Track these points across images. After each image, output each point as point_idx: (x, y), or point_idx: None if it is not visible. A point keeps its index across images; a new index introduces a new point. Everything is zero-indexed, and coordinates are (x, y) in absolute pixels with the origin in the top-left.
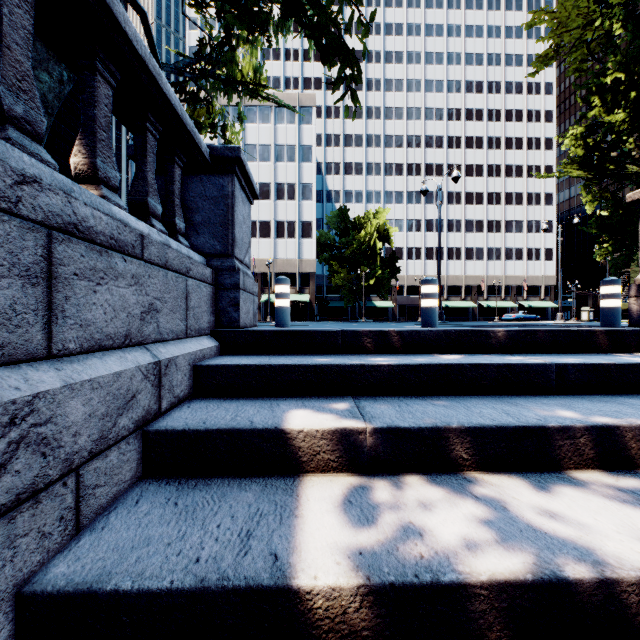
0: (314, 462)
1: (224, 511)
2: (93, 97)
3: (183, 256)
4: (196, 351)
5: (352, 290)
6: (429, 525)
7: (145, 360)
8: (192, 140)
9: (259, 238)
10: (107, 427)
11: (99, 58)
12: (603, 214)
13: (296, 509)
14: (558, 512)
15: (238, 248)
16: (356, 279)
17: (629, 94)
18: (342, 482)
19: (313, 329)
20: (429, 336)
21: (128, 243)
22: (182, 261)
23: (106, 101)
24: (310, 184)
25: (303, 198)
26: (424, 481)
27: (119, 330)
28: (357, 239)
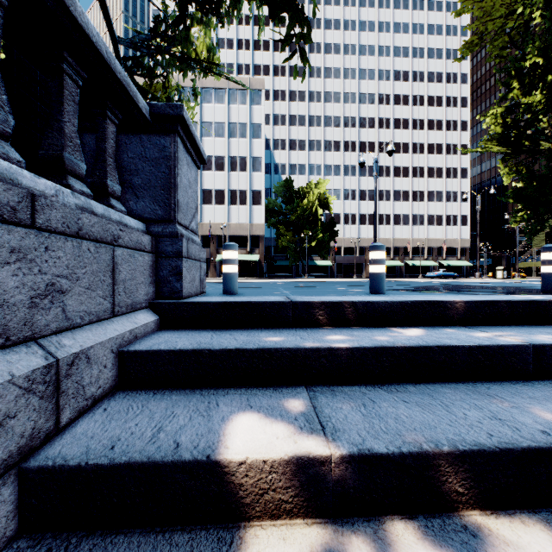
0: (260, 504)
1: None
2: None
3: (108, 222)
4: (123, 333)
5: (296, 251)
6: None
7: (28, 365)
8: (125, 91)
9: (214, 205)
10: None
11: None
12: (518, 185)
13: None
14: None
15: (182, 213)
16: (300, 241)
17: (546, 77)
18: (299, 542)
19: (261, 300)
20: (384, 308)
21: (2, 204)
22: (106, 228)
23: None
24: (260, 158)
25: (253, 170)
26: (412, 536)
27: None
28: (301, 206)
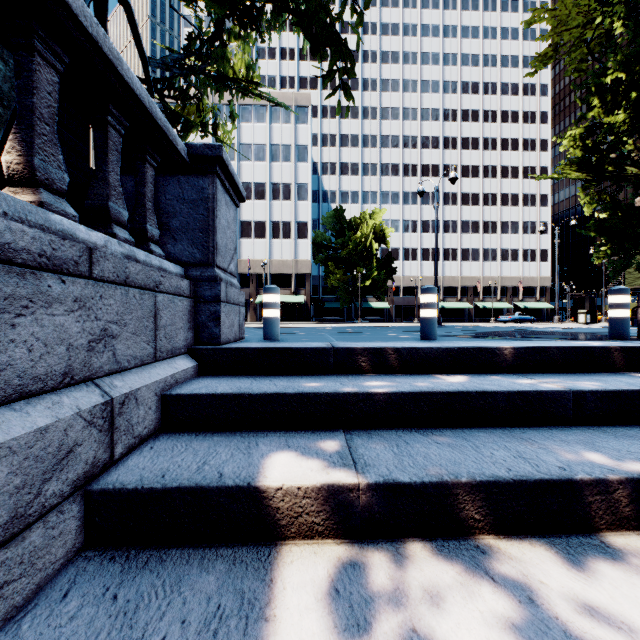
0: (295, 526)
1: (174, 610)
2: (31, 82)
3: (150, 269)
4: (166, 377)
5: (348, 291)
6: (438, 635)
7: (90, 402)
8: (165, 137)
9: (254, 238)
10: (25, 501)
11: (38, 36)
12: (601, 216)
13: (267, 606)
14: (600, 608)
15: (221, 256)
16: (352, 280)
17: (630, 94)
18: (328, 555)
19: (302, 346)
20: (429, 354)
21: (68, 260)
22: (149, 275)
23: (49, 88)
24: (306, 184)
25: (299, 198)
26: (428, 552)
27: (54, 368)
28: (353, 240)
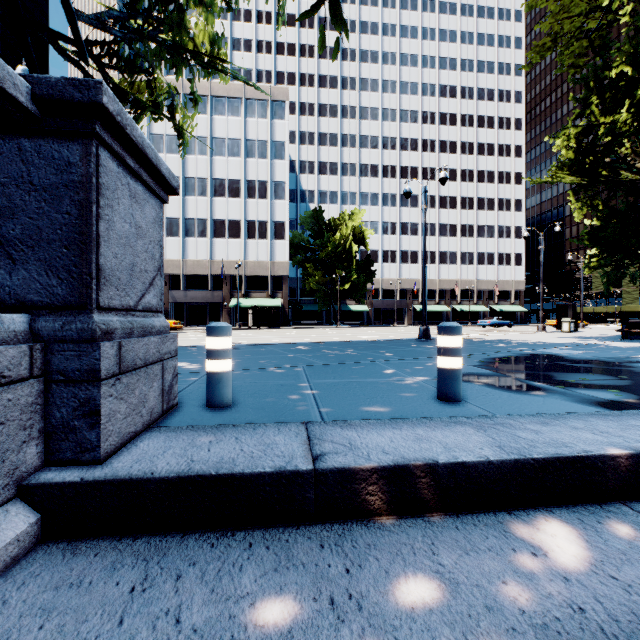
0: None
1: None
2: None
3: None
4: None
5: (327, 294)
6: None
7: None
8: None
9: (228, 238)
10: None
11: None
12: (591, 223)
13: None
14: None
15: (115, 287)
16: (331, 282)
17: (634, 92)
18: None
19: (255, 468)
20: (487, 473)
21: None
22: None
23: None
24: (283, 182)
25: (275, 197)
26: None
27: None
28: (332, 241)
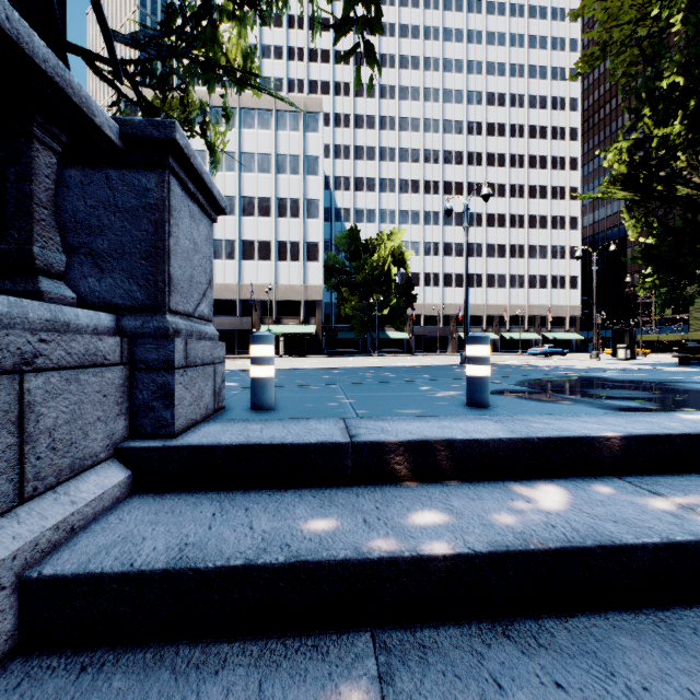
0: None
1: None
2: None
3: (5, 332)
4: (36, 537)
5: (364, 320)
6: None
7: None
8: (61, 95)
9: (258, 260)
10: None
11: None
12: (646, 242)
13: None
14: None
15: (180, 294)
16: (368, 308)
17: (687, 103)
18: None
19: (302, 440)
20: (497, 449)
21: None
22: (0, 344)
23: None
24: (316, 200)
25: (308, 216)
26: None
27: None
28: (369, 263)
